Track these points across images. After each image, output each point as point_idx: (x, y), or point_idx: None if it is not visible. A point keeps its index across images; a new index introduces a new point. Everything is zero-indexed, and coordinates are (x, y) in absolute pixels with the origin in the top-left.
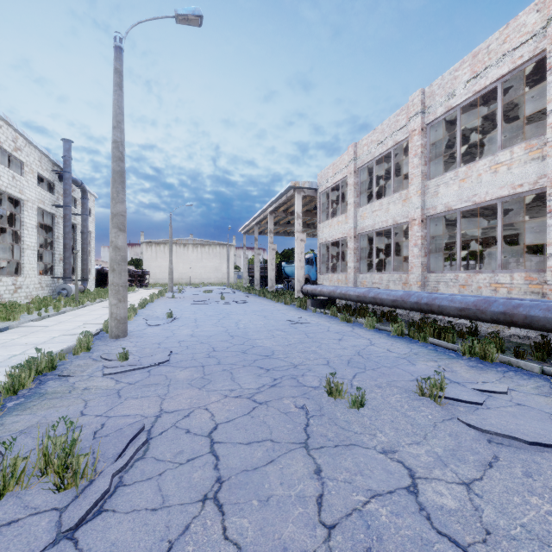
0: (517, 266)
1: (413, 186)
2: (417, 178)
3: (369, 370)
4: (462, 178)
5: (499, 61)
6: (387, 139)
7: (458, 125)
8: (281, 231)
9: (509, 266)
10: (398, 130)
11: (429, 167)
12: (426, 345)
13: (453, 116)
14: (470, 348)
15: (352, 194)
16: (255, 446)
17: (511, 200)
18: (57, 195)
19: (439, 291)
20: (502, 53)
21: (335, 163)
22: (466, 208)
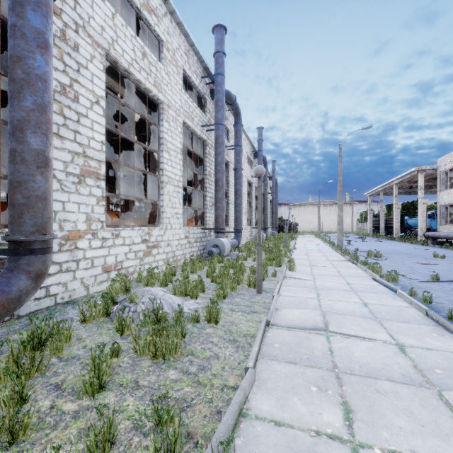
0: None
1: None
2: None
3: None
4: None
5: None
6: None
7: None
8: (402, 192)
9: None
10: None
11: None
12: None
13: None
14: None
15: None
16: (413, 259)
17: None
18: (268, 187)
19: None
20: None
21: (452, 154)
22: None
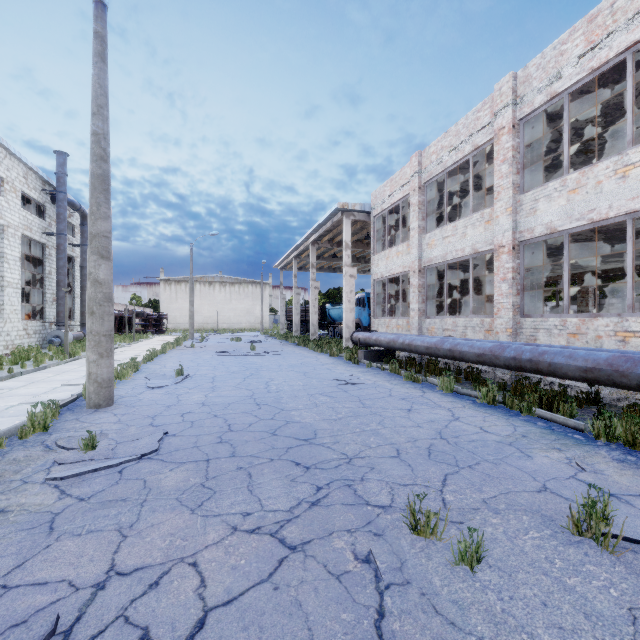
0: (611, 308)
1: (501, 202)
2: (507, 192)
3: (465, 468)
4: (572, 188)
5: (630, 23)
6: (464, 143)
7: (565, 117)
8: (325, 266)
9: (601, 309)
10: (479, 130)
11: (522, 177)
12: (533, 420)
13: (554, 109)
14: (607, 428)
15: (416, 216)
16: None
17: (636, 219)
18: (49, 220)
19: (538, 342)
20: (634, 10)
21: (393, 178)
22: (577, 229)
